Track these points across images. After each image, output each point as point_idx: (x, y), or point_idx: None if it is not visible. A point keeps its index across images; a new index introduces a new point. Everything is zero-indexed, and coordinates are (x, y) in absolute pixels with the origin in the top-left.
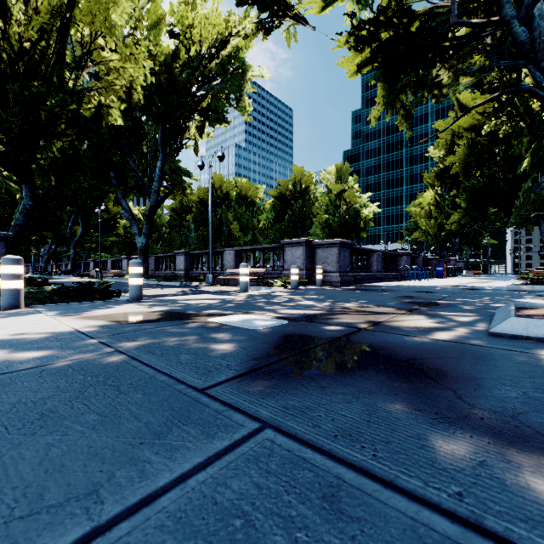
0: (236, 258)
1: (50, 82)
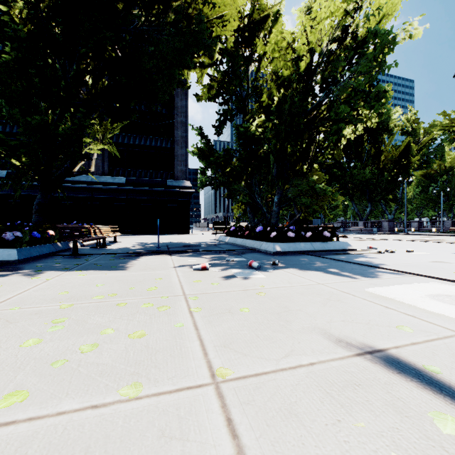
0: (451, 224)
1: (396, 179)
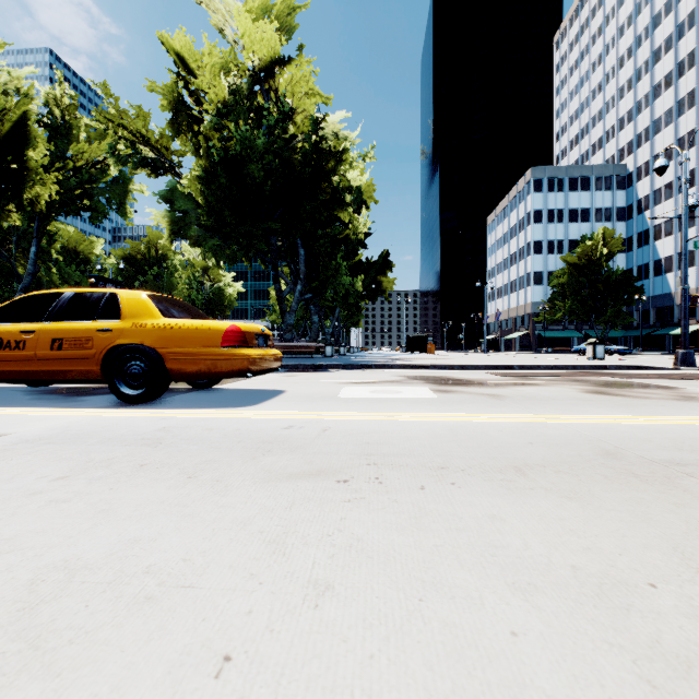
0: None
1: None
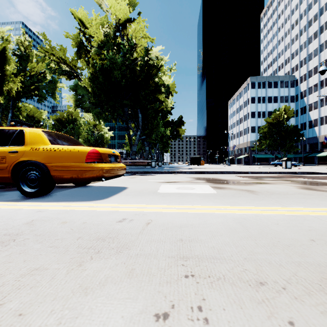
0: None
1: None
